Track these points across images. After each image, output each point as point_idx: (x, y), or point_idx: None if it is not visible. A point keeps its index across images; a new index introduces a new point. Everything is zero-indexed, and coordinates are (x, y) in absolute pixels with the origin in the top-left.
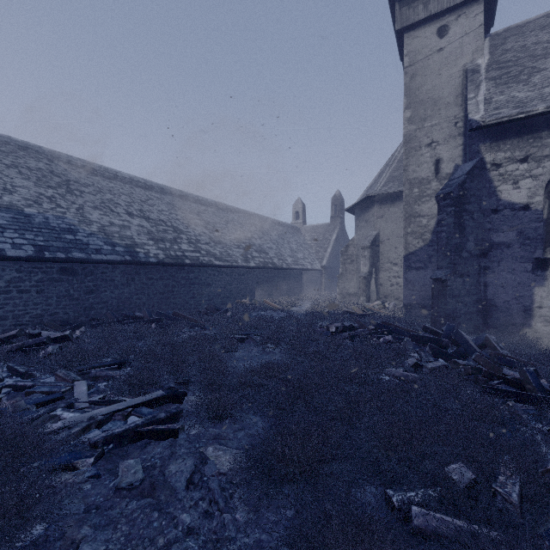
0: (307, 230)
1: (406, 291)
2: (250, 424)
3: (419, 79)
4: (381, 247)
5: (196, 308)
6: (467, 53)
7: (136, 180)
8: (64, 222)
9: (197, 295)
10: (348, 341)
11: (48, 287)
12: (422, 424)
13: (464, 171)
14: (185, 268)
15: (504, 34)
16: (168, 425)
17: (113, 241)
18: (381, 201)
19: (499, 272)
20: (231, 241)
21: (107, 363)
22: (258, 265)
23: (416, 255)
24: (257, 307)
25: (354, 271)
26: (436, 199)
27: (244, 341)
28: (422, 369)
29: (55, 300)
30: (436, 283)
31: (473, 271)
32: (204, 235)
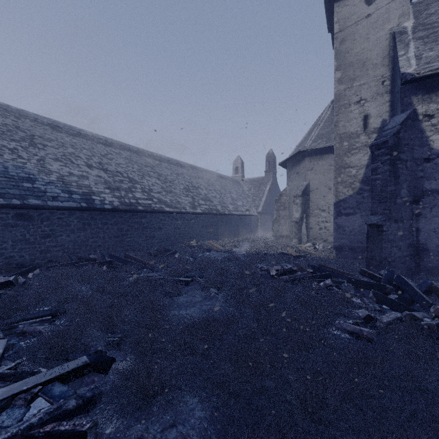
0: (245, 182)
1: (337, 235)
2: (185, 412)
3: (349, 43)
4: (310, 196)
5: (148, 250)
6: (394, 18)
7: (97, 137)
8: (24, 171)
9: (149, 237)
10: (288, 284)
11: (3, 232)
12: (425, 437)
13: (398, 122)
14: (138, 214)
15: (427, 1)
16: (75, 422)
17: (71, 189)
18: (311, 155)
19: (432, 218)
20: (181, 191)
21: (41, 314)
22: (203, 211)
23: (346, 202)
24: (202, 248)
25: (286, 217)
26: (370, 149)
27: (188, 284)
28: (375, 323)
29: (10, 244)
30: (371, 228)
31: (406, 217)
32: (157, 185)
